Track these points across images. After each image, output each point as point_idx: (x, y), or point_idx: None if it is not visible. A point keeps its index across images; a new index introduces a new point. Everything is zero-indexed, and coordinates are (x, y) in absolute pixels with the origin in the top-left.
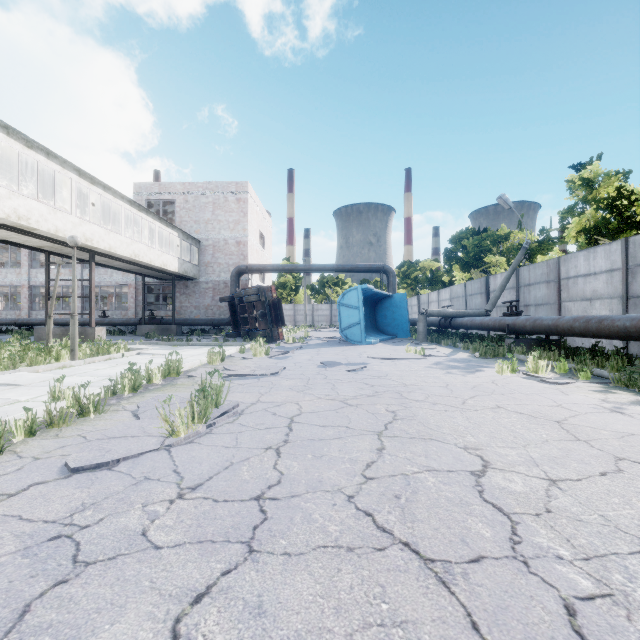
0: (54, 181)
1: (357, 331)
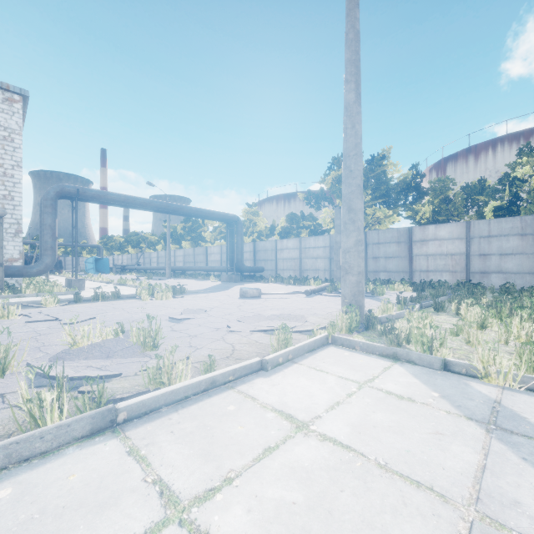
0: None
1: (93, 271)
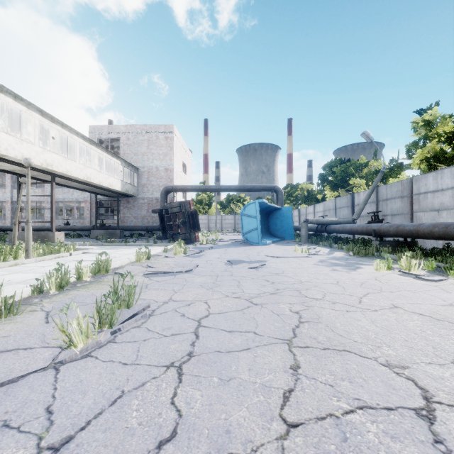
0: (20, 118)
1: (255, 235)
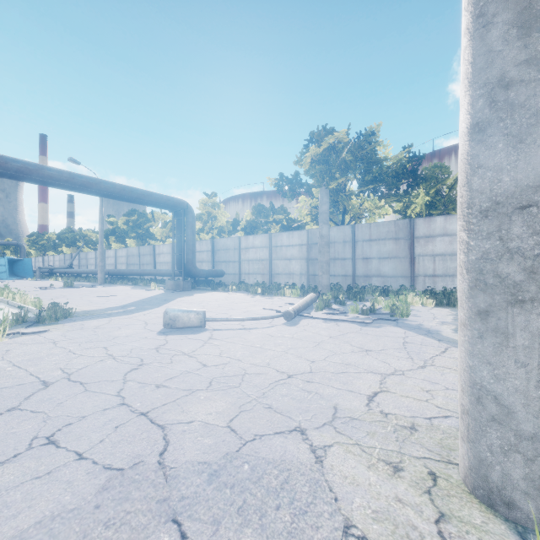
0: None
1: (5, 275)
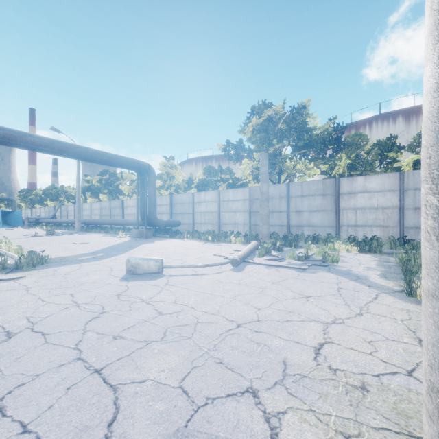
0: None
1: None
